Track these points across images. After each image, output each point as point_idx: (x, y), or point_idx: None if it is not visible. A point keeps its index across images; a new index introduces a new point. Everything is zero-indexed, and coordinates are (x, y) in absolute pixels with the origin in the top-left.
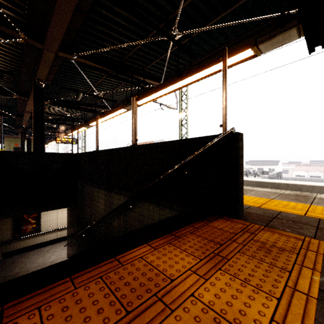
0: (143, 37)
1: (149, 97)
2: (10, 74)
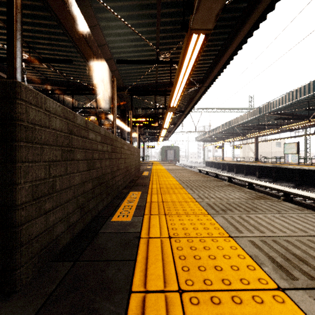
0: (2, 18)
1: None
2: None
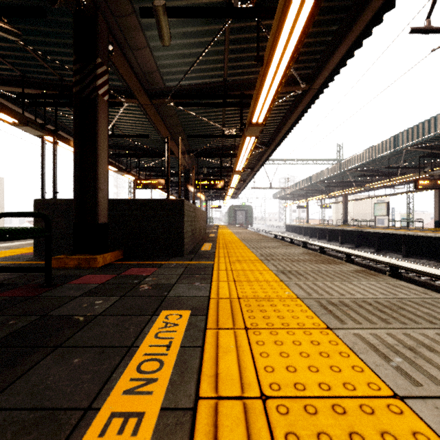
0: None
1: (67, 146)
2: (146, 17)
